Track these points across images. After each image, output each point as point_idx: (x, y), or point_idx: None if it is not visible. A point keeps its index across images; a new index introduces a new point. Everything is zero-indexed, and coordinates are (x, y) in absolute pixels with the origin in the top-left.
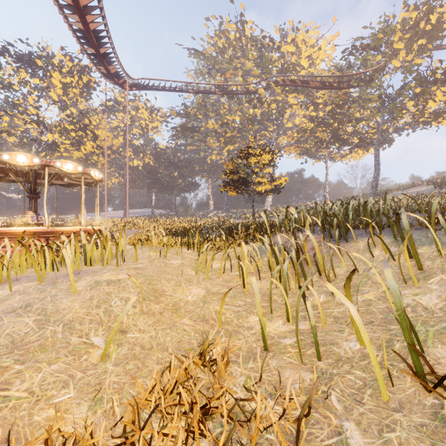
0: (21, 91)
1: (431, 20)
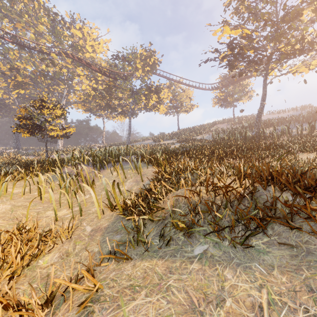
0: None
1: (151, 60)
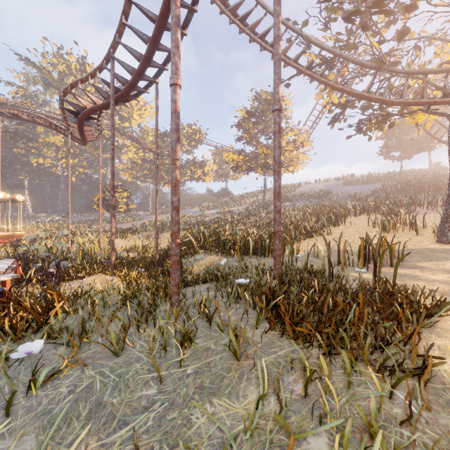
0: None
1: (197, 136)
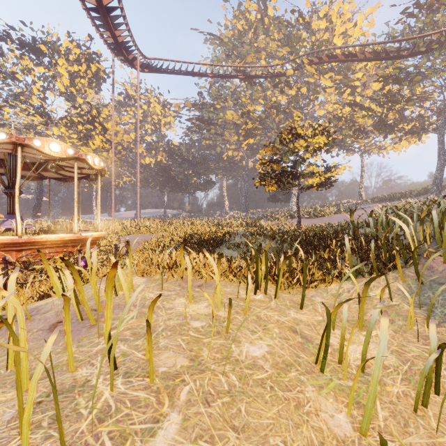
0: (25, 81)
1: None
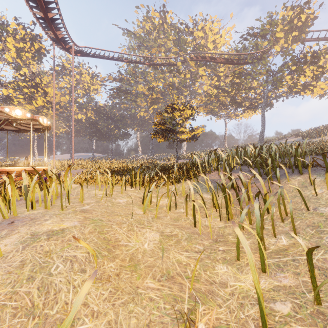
0: None
1: (302, 18)
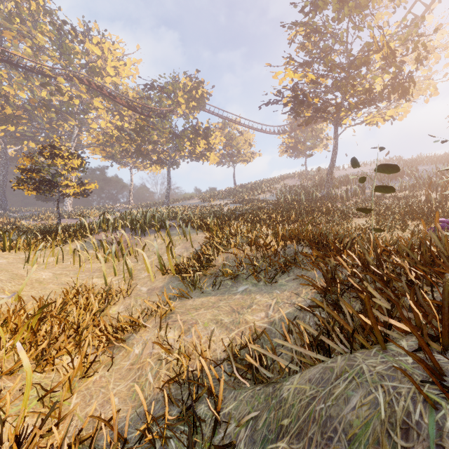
0: None
1: (199, 93)
